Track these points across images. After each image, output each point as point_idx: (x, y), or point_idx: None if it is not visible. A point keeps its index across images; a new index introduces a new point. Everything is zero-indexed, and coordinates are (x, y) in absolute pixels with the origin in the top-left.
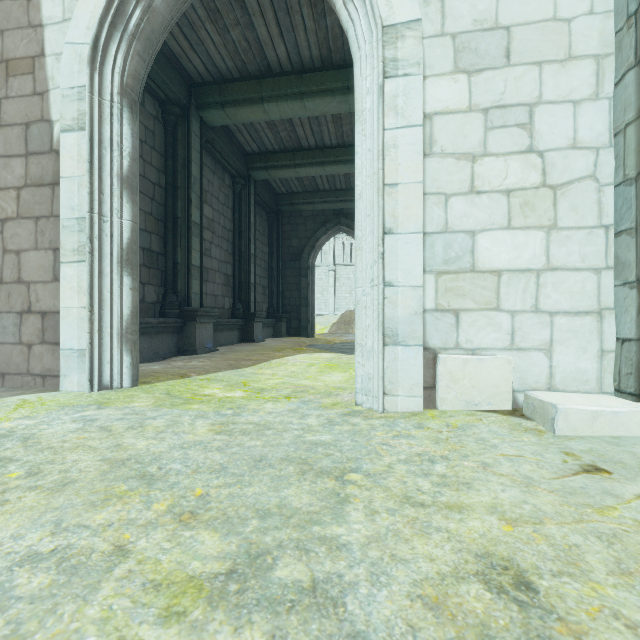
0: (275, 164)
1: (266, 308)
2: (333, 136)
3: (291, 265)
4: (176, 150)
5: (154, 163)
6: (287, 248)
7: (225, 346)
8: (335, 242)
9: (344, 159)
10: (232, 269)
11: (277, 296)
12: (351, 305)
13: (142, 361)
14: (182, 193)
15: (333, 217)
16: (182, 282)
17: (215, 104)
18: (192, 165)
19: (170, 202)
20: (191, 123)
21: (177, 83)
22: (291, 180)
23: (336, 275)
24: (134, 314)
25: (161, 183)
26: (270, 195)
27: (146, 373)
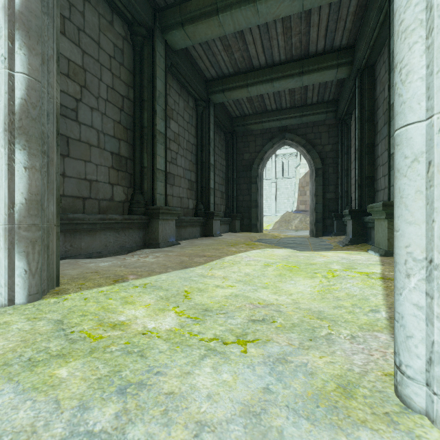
0: (230, 86)
1: (224, 209)
2: (282, 51)
3: (243, 175)
4: (143, 67)
5: (123, 78)
6: (240, 161)
7: (188, 240)
8: (276, 161)
9: (291, 73)
10: (195, 176)
11: (232, 199)
12: (288, 208)
13: (106, 254)
14: (148, 105)
15: (278, 133)
16: (148, 184)
17: (176, 24)
18: (157, 81)
19: (138, 113)
20: (156, 43)
21: (142, 5)
22: (244, 103)
23: (277, 186)
24: (32, 203)
25: (130, 97)
26: (227, 118)
27: (83, 273)
